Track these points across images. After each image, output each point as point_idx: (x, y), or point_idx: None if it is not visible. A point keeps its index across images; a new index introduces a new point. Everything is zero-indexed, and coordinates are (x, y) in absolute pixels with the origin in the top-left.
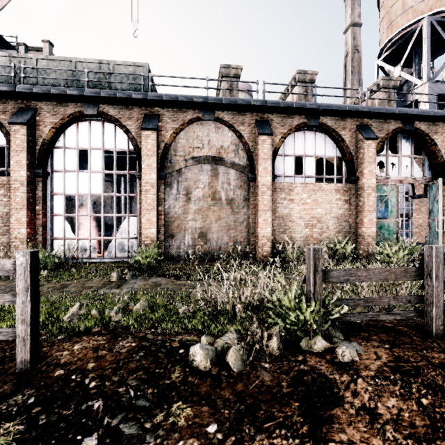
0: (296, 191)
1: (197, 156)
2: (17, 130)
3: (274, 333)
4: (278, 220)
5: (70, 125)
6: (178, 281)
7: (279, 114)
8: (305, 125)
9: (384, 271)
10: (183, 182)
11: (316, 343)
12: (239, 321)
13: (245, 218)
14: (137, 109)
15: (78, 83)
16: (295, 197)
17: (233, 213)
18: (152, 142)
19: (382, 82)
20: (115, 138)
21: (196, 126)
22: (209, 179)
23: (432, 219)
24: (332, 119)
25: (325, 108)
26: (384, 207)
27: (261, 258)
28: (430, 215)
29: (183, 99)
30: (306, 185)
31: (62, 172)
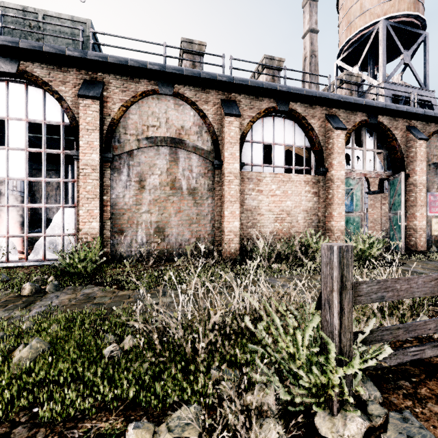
0: (265, 182)
1: (153, 137)
2: None
3: (266, 402)
4: (246, 213)
5: None
6: (121, 292)
7: (247, 95)
8: (275, 110)
9: (429, 280)
10: (135, 167)
11: (348, 425)
12: (203, 376)
13: (209, 211)
14: (74, 72)
15: None
16: (264, 188)
17: (195, 205)
18: (93, 114)
19: (345, 77)
20: (44, 107)
21: (151, 101)
22: (167, 165)
23: (393, 213)
24: (301, 105)
25: (295, 92)
26: (350, 201)
27: (228, 256)
28: (390, 209)
29: (135, 64)
30: (275, 176)
31: None
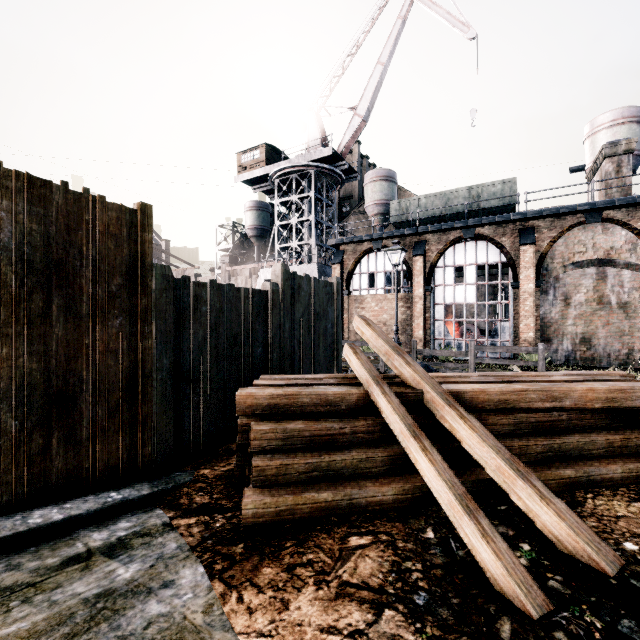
0: None
1: (579, 261)
2: (417, 260)
3: None
4: None
5: (448, 248)
6: None
7: None
8: None
9: None
10: (560, 288)
11: None
12: None
13: None
14: (511, 226)
15: (450, 211)
16: None
17: (627, 318)
18: (530, 255)
19: None
20: (487, 253)
21: (577, 231)
22: (594, 283)
23: None
24: None
25: None
26: None
27: None
28: None
29: (565, 211)
30: None
31: (441, 286)
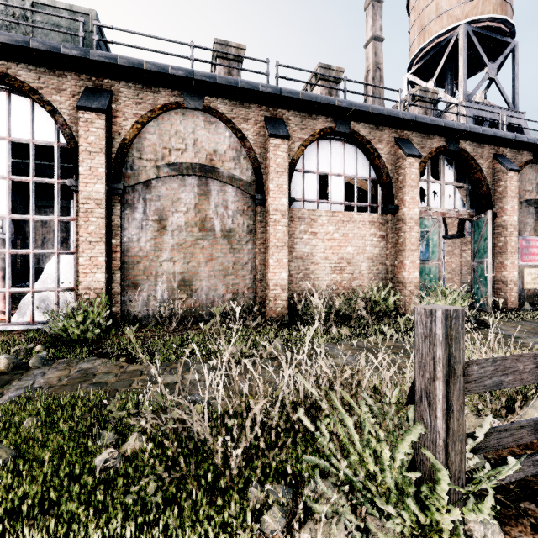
0: (320, 222)
1: (177, 163)
2: None
3: None
4: (296, 261)
5: None
6: (131, 366)
7: (298, 112)
8: (332, 131)
9: None
10: (153, 201)
11: None
12: (237, 502)
13: (249, 259)
14: (72, 77)
15: None
16: (319, 230)
17: (232, 251)
18: (98, 132)
19: (419, 93)
20: (33, 123)
21: (175, 117)
22: (196, 199)
23: (478, 261)
24: (365, 126)
25: (358, 109)
26: (425, 246)
27: (273, 316)
28: (474, 256)
29: (152, 68)
30: (333, 215)
31: None
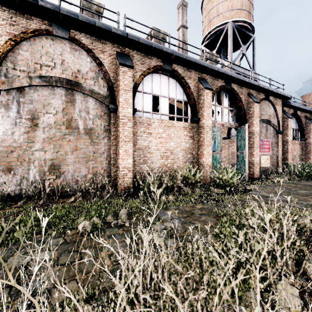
0: (154, 126)
1: (47, 76)
2: None
3: None
4: (138, 151)
5: None
6: None
7: (139, 52)
8: (161, 68)
9: None
10: (26, 104)
11: None
12: None
13: (105, 149)
14: None
15: None
16: (153, 131)
17: (92, 144)
18: None
19: (209, 55)
20: None
21: (45, 40)
22: (63, 105)
23: (240, 152)
24: (181, 68)
25: (177, 55)
26: (213, 143)
27: (122, 189)
28: (238, 149)
29: None
30: (162, 122)
31: None
